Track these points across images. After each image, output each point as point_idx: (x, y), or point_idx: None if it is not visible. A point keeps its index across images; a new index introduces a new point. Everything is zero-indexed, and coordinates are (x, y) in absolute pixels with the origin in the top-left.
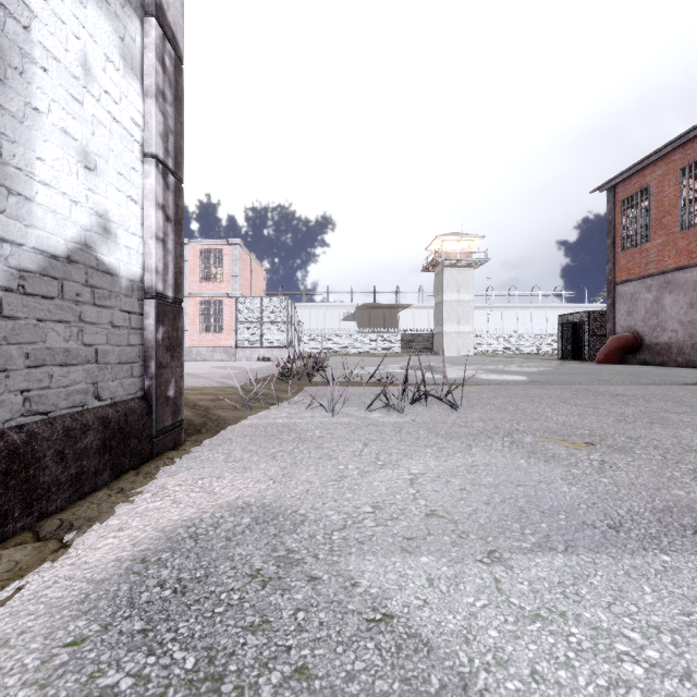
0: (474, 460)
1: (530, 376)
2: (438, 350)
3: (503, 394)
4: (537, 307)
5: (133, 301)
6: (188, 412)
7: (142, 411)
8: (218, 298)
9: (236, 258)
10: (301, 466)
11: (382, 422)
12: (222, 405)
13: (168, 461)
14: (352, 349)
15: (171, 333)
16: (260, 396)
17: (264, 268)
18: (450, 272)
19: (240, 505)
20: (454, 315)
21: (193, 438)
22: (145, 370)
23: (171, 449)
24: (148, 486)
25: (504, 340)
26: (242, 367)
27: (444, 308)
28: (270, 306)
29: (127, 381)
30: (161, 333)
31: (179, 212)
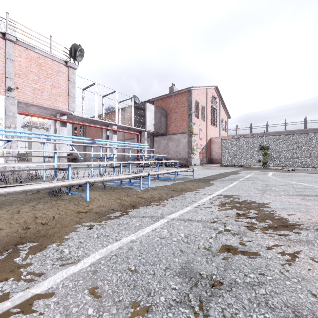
0: None
1: None
2: (29, 159)
3: None
4: None
5: None
6: None
7: None
8: None
9: None
10: None
11: None
12: None
13: None
14: None
15: None
16: None
17: None
18: (35, 130)
19: None
20: (37, 146)
21: None
22: None
23: None
24: None
25: None
26: None
27: (32, 143)
28: None
29: None
30: None
31: None
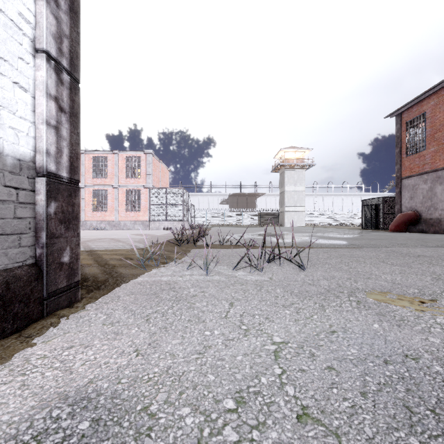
0: (331, 323)
1: (348, 241)
2: (282, 223)
3: (334, 255)
4: (346, 195)
5: (21, 178)
6: (98, 270)
7: (29, 277)
8: (137, 189)
9: (150, 162)
10: (169, 331)
11: (246, 280)
12: (126, 264)
13: (54, 321)
14: (226, 222)
15: (66, 208)
16: (156, 257)
17: (168, 169)
18: (289, 172)
19: (87, 395)
20: (292, 200)
21: (90, 295)
22: (36, 240)
23: (66, 306)
24: (16, 355)
25: (325, 216)
26: (151, 234)
27: (286, 196)
28: (172, 194)
29: (14, 251)
30: (54, 208)
31: (75, 107)
